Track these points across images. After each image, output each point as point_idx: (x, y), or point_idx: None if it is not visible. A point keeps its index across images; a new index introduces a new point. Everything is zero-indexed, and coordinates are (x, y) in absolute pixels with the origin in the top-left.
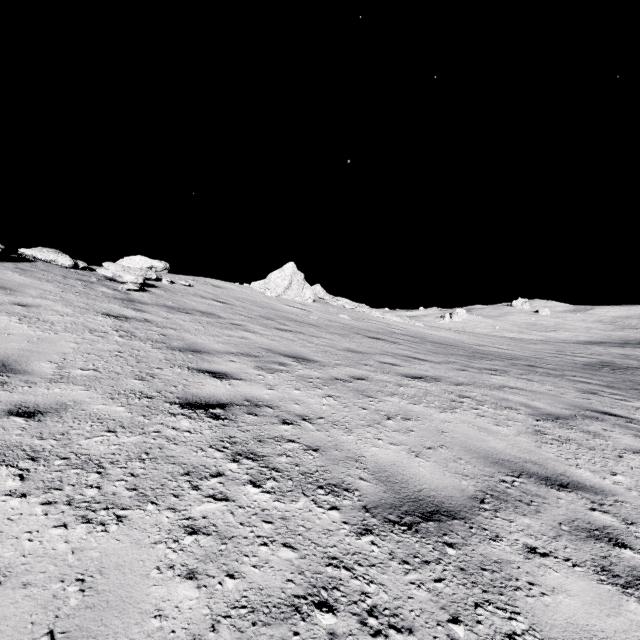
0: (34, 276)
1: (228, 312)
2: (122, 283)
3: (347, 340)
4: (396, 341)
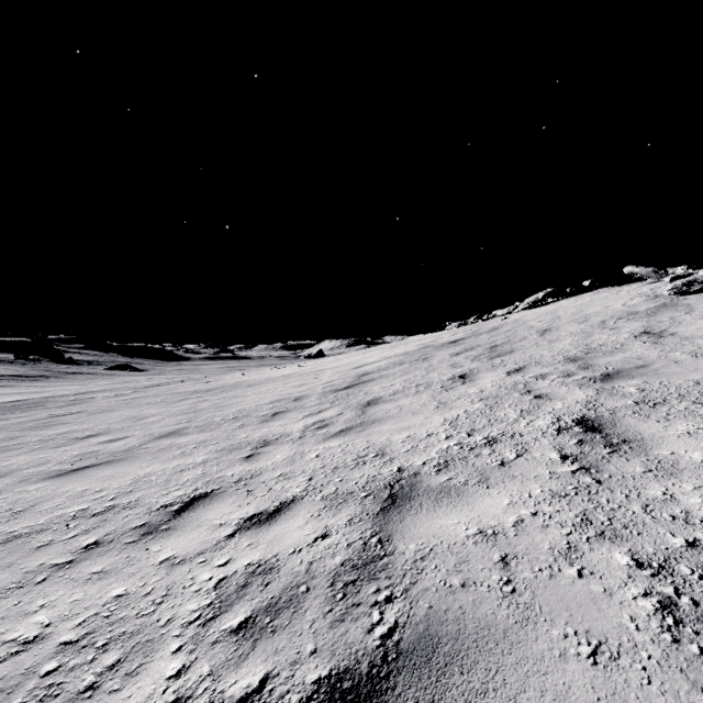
0: None
1: None
2: None
3: None
4: None
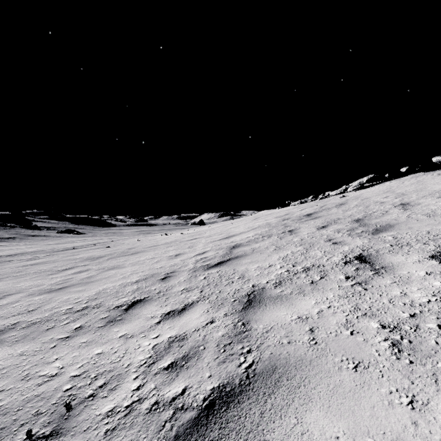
0: None
1: None
2: None
3: None
4: None
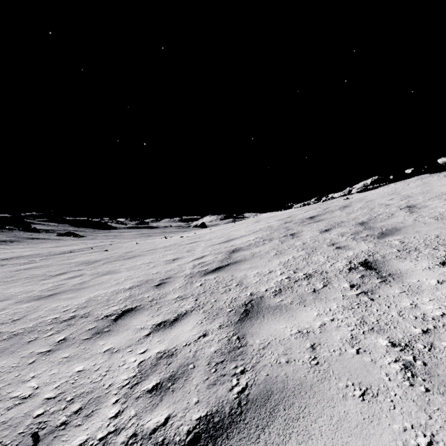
0: None
1: None
2: None
3: None
4: None
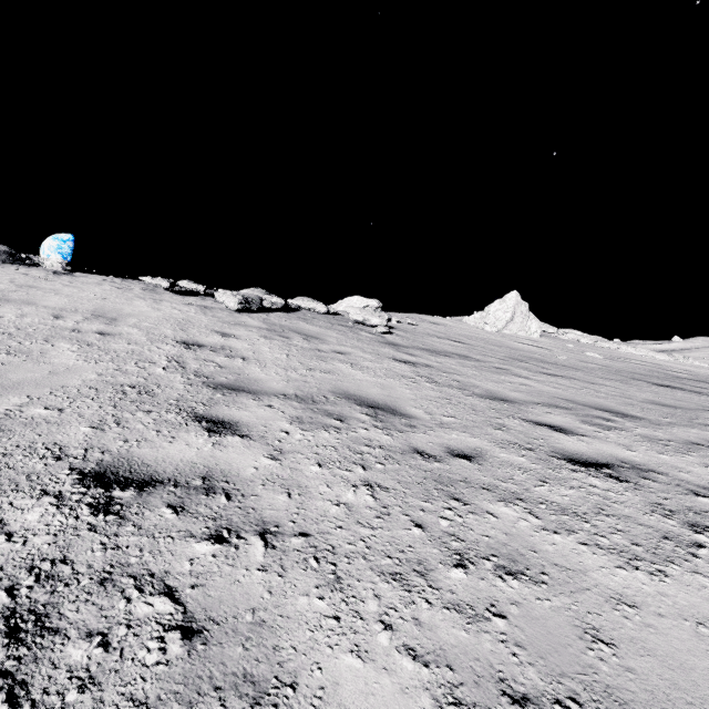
0: (315, 324)
1: (476, 353)
2: (368, 326)
3: (635, 389)
4: (700, 391)
